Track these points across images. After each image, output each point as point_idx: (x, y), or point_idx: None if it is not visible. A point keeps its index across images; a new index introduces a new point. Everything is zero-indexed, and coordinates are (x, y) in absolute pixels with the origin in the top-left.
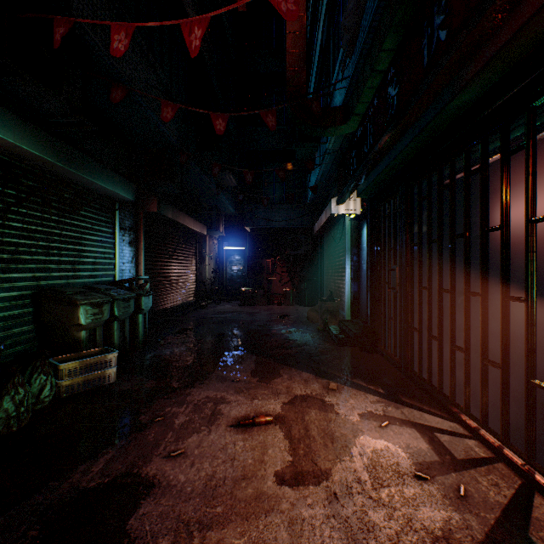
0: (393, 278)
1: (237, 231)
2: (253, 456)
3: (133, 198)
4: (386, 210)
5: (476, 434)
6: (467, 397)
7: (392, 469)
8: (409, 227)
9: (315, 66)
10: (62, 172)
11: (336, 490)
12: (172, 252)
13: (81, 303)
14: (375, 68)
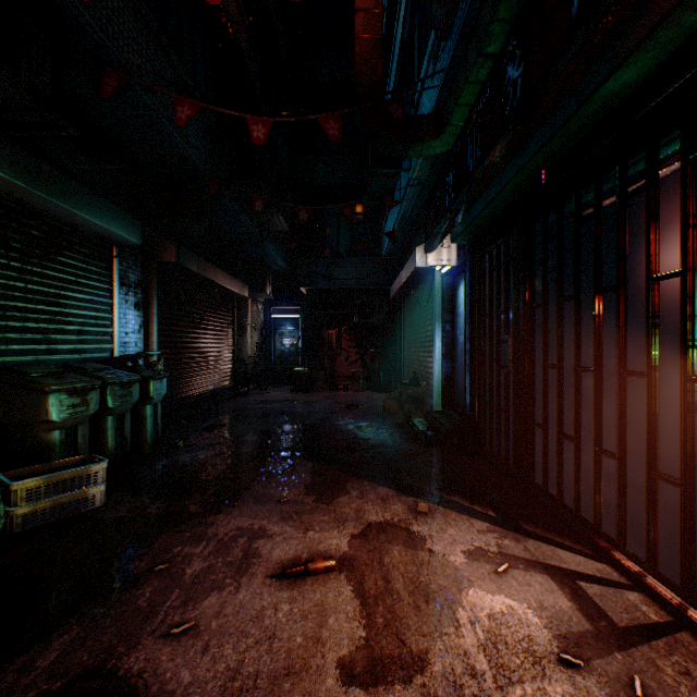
0: (504, 353)
1: (290, 293)
2: (305, 631)
3: (140, 241)
4: (492, 259)
5: (639, 583)
6: (622, 526)
7: (522, 649)
8: (528, 280)
9: (394, 72)
10: (25, 196)
11: (437, 691)
12: (200, 320)
13: (51, 390)
14: (483, 50)
